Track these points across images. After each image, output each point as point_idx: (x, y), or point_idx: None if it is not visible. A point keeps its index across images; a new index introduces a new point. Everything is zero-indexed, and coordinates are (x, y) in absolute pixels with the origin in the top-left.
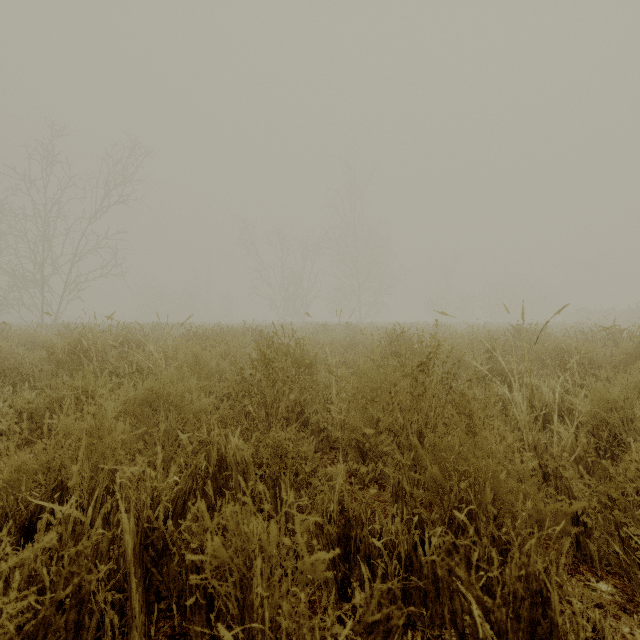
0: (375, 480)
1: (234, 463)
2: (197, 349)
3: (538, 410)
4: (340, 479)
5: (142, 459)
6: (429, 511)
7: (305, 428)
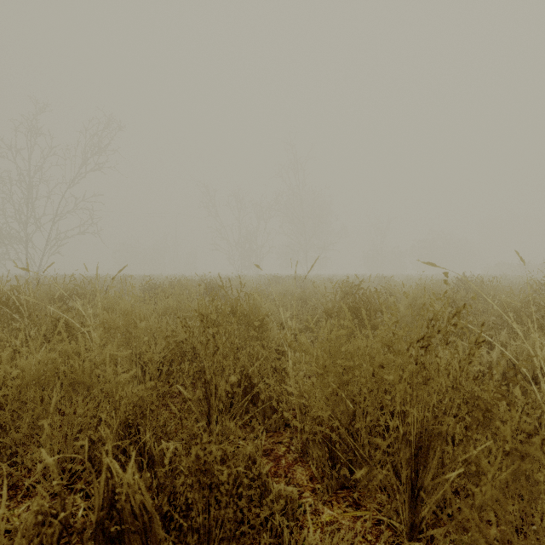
0: (345, 485)
1: (128, 511)
2: (127, 306)
3: None
4: None
5: None
6: None
7: (253, 407)
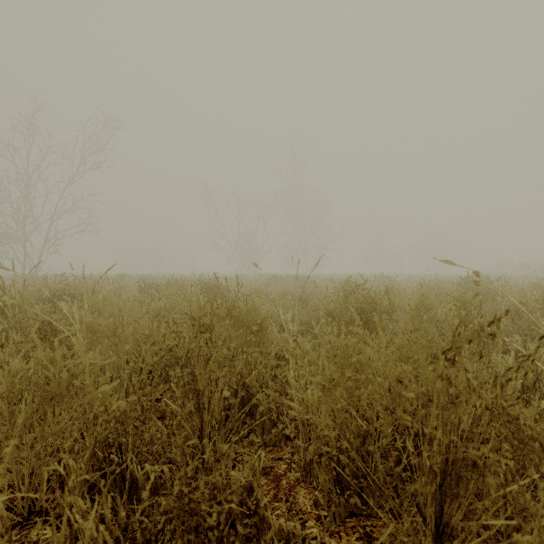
0: (354, 512)
1: None
2: (114, 309)
3: None
4: None
5: None
6: None
7: (251, 420)
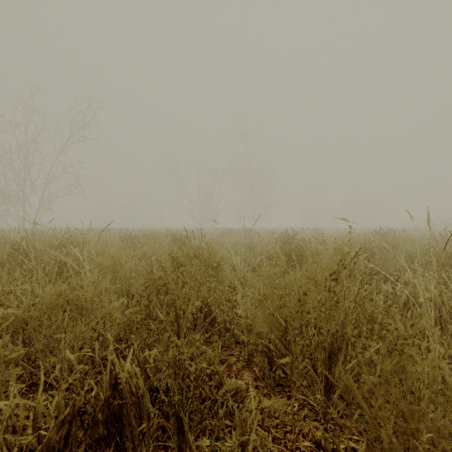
0: (280, 383)
1: (127, 390)
2: (114, 252)
3: (448, 317)
4: (252, 434)
5: (21, 386)
6: (342, 429)
7: (212, 327)
